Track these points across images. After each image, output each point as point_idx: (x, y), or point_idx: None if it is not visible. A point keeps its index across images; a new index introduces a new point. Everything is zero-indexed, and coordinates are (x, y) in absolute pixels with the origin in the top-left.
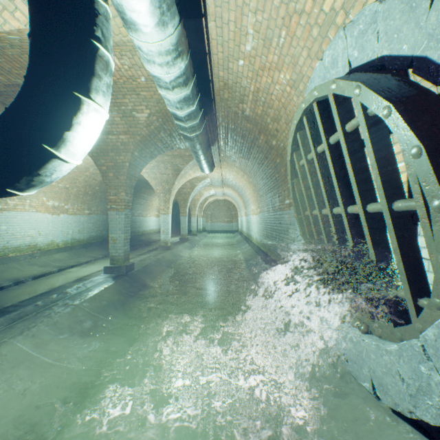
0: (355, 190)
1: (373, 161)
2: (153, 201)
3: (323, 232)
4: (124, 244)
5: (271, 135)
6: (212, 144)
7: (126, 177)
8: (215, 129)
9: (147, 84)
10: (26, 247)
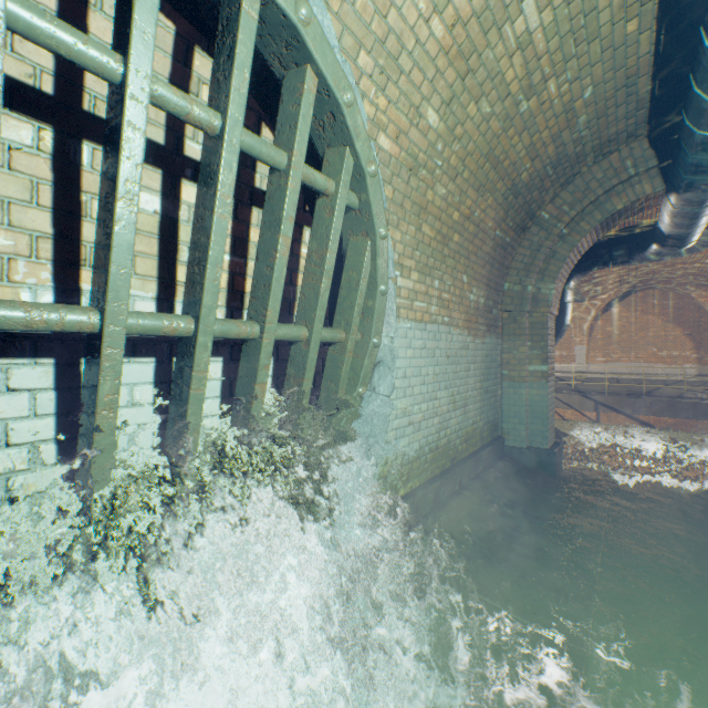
0: (280, 293)
1: (332, 267)
2: None
3: None
4: None
5: None
6: None
7: None
8: None
9: None
10: None
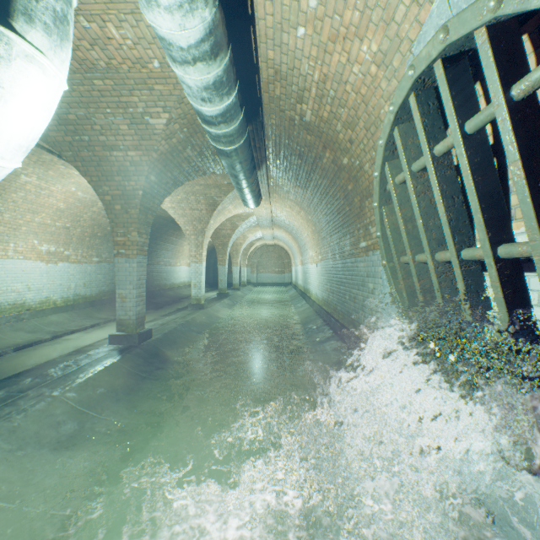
0: (529, 212)
1: None
2: (184, 246)
3: (437, 289)
4: (136, 303)
5: (341, 150)
6: (258, 167)
7: (138, 211)
8: (262, 145)
9: (163, 72)
10: (9, 306)
